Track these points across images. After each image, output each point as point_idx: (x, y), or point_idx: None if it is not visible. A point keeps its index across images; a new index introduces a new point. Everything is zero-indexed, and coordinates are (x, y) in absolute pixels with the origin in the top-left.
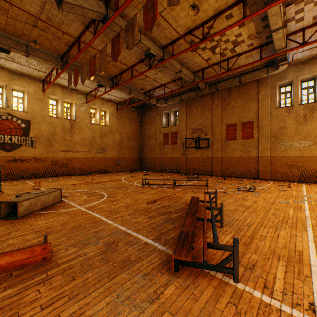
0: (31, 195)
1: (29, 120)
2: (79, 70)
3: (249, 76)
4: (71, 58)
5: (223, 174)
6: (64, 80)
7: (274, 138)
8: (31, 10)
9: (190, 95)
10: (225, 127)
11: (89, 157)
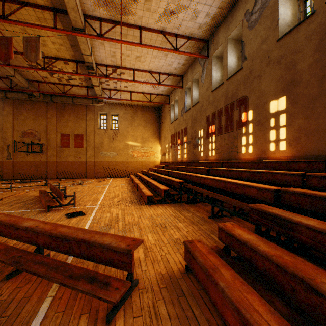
0: None
1: None
2: None
3: (81, 101)
4: None
5: (58, 177)
6: None
7: (97, 149)
8: None
9: (20, 97)
10: (60, 135)
11: None
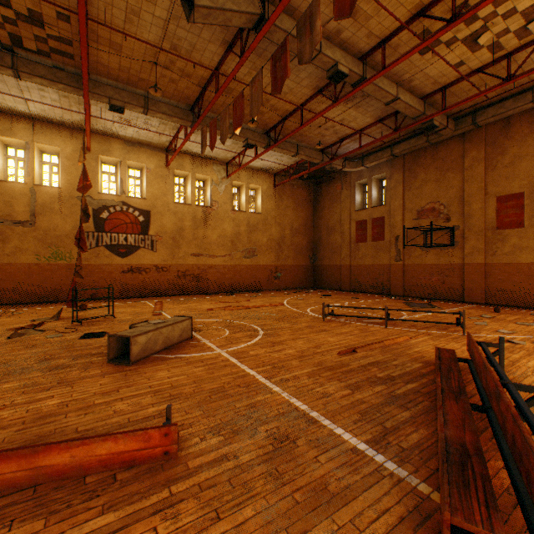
0: (149, 326)
1: (149, 210)
2: (217, 124)
3: None
4: (204, 107)
5: (488, 300)
6: (195, 145)
7: None
8: (150, 38)
9: (412, 145)
10: (493, 201)
11: (231, 265)
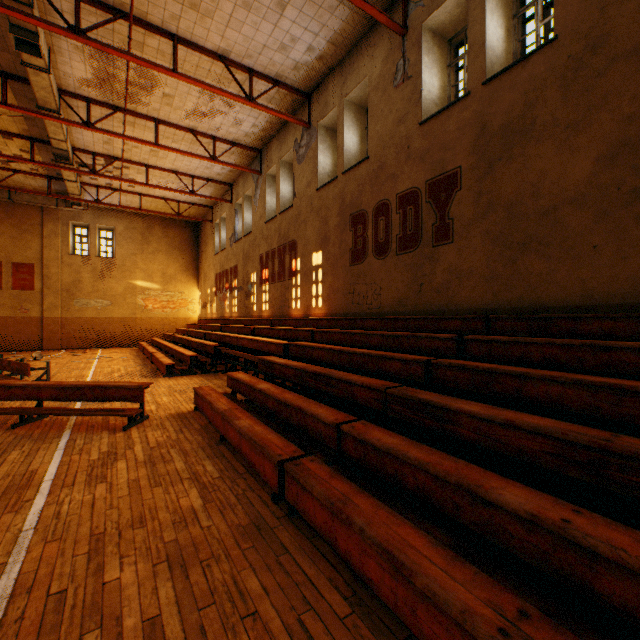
0: None
1: None
2: None
3: (30, 198)
4: None
5: None
6: None
7: (68, 293)
8: None
9: None
10: None
11: None
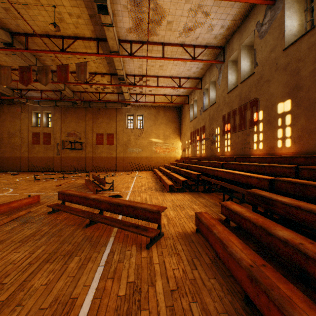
0: None
1: None
2: None
3: (112, 105)
4: None
5: (94, 169)
6: None
7: (125, 146)
8: None
9: (67, 105)
10: (95, 135)
11: None
